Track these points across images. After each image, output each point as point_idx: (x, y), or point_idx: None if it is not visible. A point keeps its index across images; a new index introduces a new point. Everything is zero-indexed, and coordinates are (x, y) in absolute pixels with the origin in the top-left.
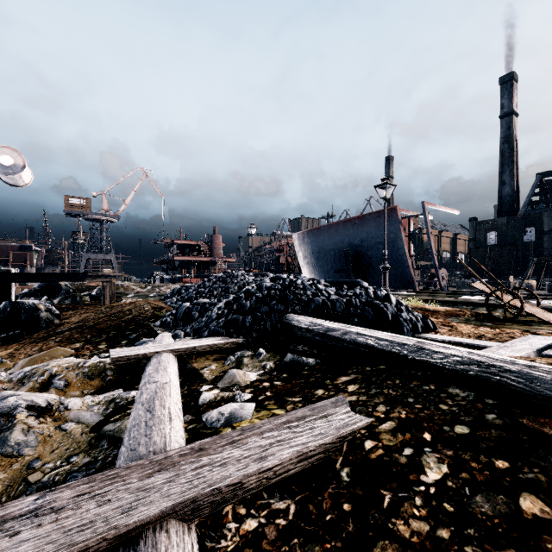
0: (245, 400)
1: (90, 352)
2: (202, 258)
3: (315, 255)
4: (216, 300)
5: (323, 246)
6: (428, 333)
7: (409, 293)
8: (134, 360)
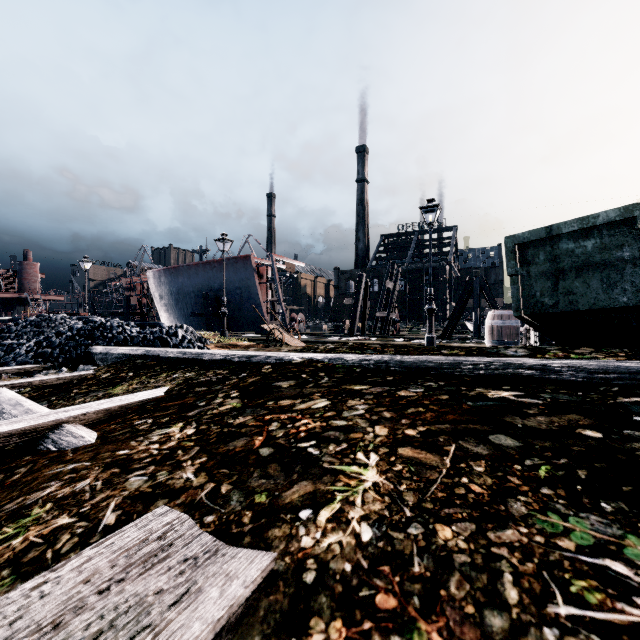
0: None
1: None
2: (2, 294)
3: (174, 297)
4: (26, 341)
5: (182, 287)
6: None
7: (256, 335)
8: None
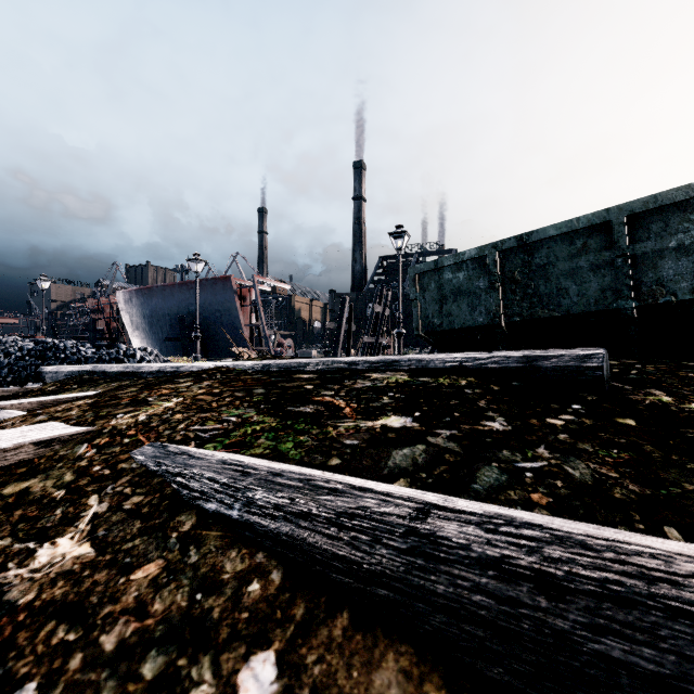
0: None
1: None
2: None
3: (147, 320)
4: None
5: (156, 309)
6: None
7: None
8: None
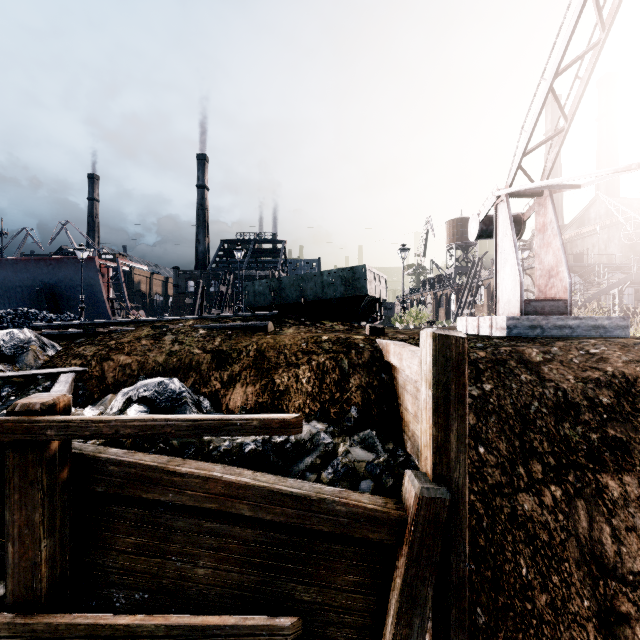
0: None
1: None
2: None
3: None
4: None
5: (4, 281)
6: None
7: None
8: None
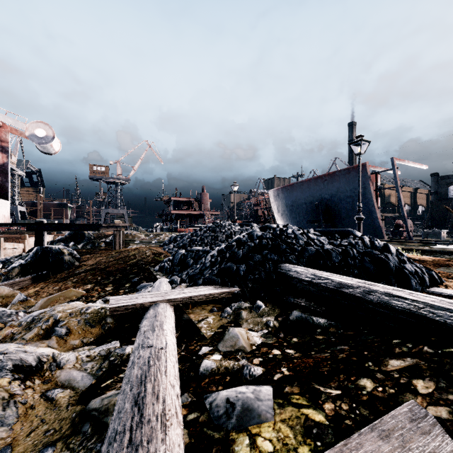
0: (256, 378)
1: (98, 293)
2: (193, 212)
3: (288, 208)
4: (209, 248)
5: (295, 200)
6: (437, 287)
7: None
8: (131, 310)
